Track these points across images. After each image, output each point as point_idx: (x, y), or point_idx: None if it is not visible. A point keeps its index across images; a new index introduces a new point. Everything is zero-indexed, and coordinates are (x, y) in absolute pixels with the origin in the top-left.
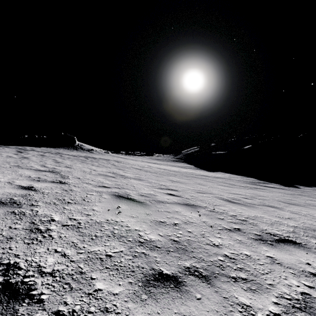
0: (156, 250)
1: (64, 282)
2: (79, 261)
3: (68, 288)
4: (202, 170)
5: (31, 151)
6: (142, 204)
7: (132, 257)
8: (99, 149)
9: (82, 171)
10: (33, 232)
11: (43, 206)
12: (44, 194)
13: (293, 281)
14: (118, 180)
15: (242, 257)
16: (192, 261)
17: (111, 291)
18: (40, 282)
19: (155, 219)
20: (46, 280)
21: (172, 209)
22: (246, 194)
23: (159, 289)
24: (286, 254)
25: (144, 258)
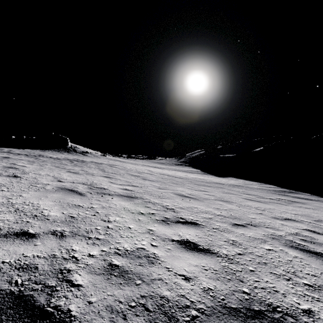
0: None
1: None
2: None
3: None
4: (211, 175)
5: (1, 152)
6: None
7: None
8: (95, 151)
9: (29, 184)
10: None
11: None
12: None
13: None
14: (85, 202)
15: None
16: None
17: None
18: None
19: None
20: None
21: None
22: (299, 218)
23: None
24: None
25: None
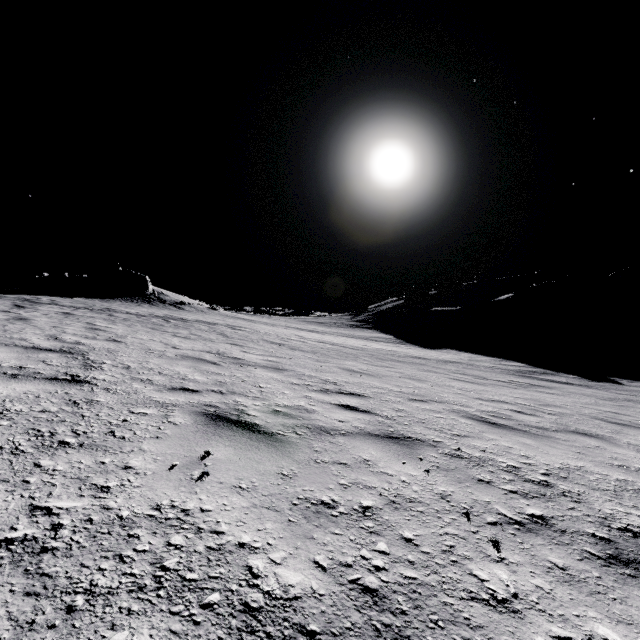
0: None
1: None
2: None
3: None
4: (412, 346)
5: (47, 305)
6: (273, 441)
7: None
8: (197, 301)
9: (143, 350)
10: None
11: None
12: (1, 418)
13: None
14: (225, 371)
15: None
16: None
17: None
18: None
19: (307, 494)
20: None
21: (353, 453)
22: (516, 401)
23: None
24: None
25: None
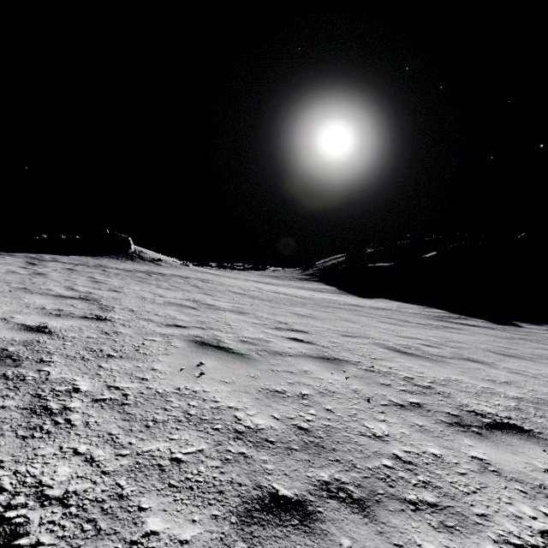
0: (267, 447)
1: (85, 517)
2: (119, 472)
3: (92, 530)
4: (351, 296)
5: (52, 262)
6: (243, 358)
7: (220, 464)
8: (171, 259)
9: (138, 298)
10: (37, 415)
11: (62, 362)
12: (65, 341)
13: (524, 507)
14: (203, 314)
15: (427, 460)
16: (334, 469)
17: (177, 535)
18: (37, 519)
19: (267, 386)
20: (49, 513)
21: (298, 366)
22: (428, 338)
23: (270, 530)
24: (507, 453)
25: (243, 465)
